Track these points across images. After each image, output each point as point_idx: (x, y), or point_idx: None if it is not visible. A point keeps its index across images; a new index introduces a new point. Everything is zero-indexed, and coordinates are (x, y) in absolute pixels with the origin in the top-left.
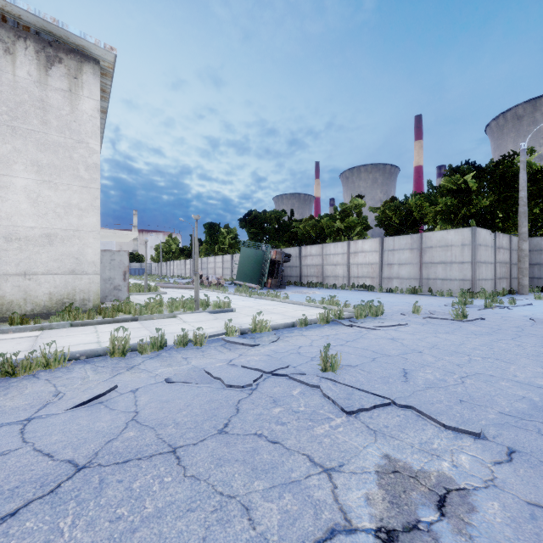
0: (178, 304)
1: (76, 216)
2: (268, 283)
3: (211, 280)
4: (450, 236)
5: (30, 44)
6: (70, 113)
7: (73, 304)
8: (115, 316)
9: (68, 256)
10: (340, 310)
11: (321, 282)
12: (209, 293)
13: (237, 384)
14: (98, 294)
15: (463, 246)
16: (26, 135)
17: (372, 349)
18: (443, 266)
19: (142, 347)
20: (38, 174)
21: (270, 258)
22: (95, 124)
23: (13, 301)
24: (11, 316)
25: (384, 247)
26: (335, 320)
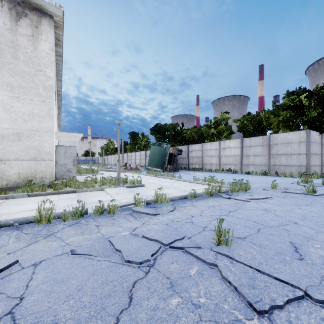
0: (106, 181)
1: (37, 121)
2: (168, 168)
3: (132, 166)
4: (290, 136)
5: (5, 3)
6: (33, 51)
7: (35, 180)
8: (62, 189)
9: (31, 148)
10: (220, 186)
11: (202, 168)
12: (129, 174)
13: (135, 260)
14: (52, 174)
15: (300, 143)
16: (2, 65)
17: (253, 220)
18: (285, 157)
19: (64, 216)
20: (10, 92)
21: (169, 152)
22: (50, 59)
23: None
24: None
25: (244, 144)
26: (216, 193)
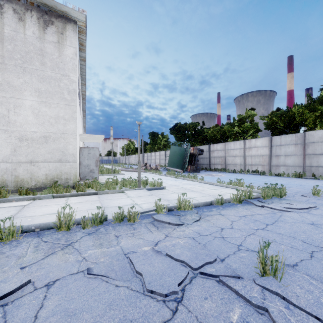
0: (127, 182)
1: (62, 124)
2: (188, 169)
3: (152, 166)
4: None
5: (34, 14)
6: (58, 57)
7: (60, 181)
8: (84, 191)
9: (57, 150)
10: (250, 192)
11: (224, 168)
12: (150, 175)
13: (159, 290)
14: (76, 175)
15: None
16: (32, 72)
17: (301, 238)
18: None
19: (83, 223)
20: (39, 97)
21: (189, 152)
22: (74, 63)
23: (24, 179)
24: (20, 189)
25: (273, 143)
26: (246, 200)
